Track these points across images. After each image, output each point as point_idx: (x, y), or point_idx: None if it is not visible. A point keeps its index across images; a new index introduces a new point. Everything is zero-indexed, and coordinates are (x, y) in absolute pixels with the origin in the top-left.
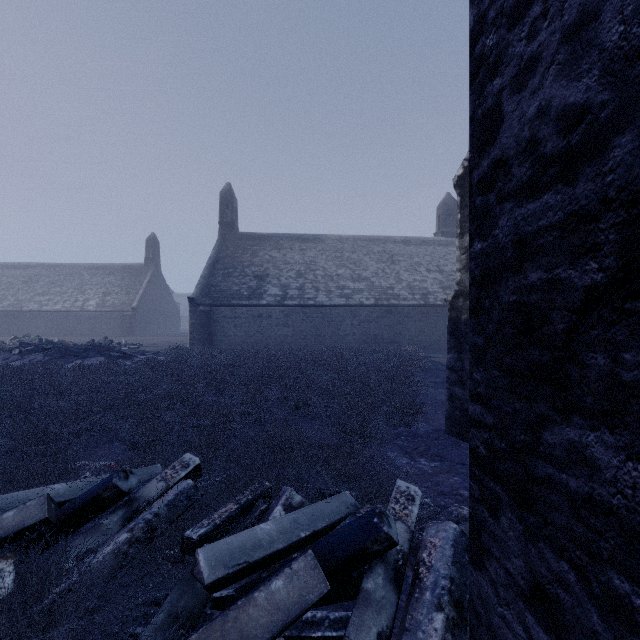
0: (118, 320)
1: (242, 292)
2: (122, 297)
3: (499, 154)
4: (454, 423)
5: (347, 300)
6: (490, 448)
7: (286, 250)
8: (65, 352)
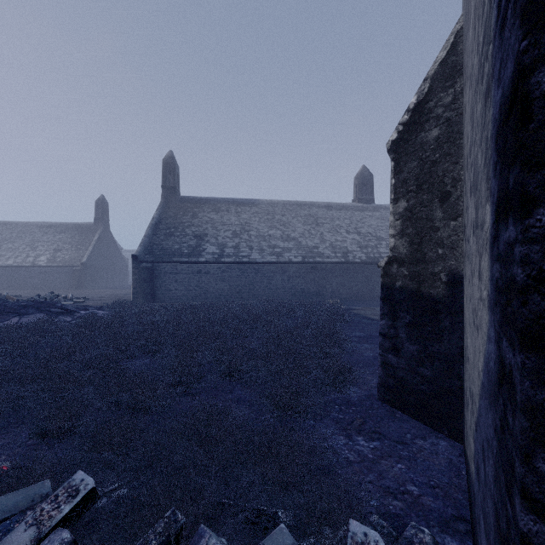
0: (68, 274)
1: (182, 250)
2: (72, 253)
3: None
4: (388, 390)
5: (278, 258)
6: None
7: (223, 212)
8: (3, 309)
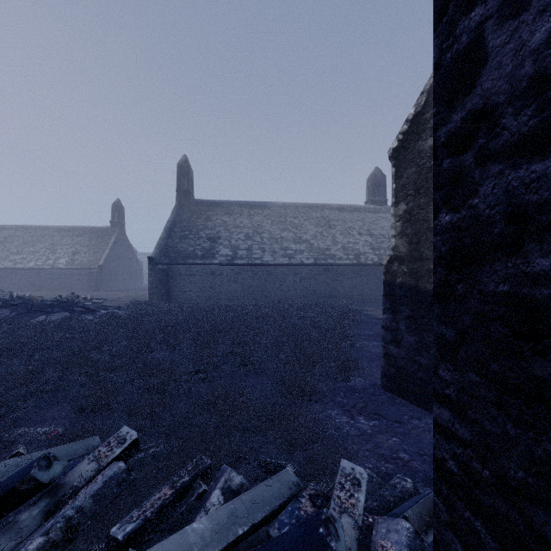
0: (86, 276)
1: (197, 252)
2: (90, 256)
3: (480, 103)
4: (389, 379)
5: (290, 260)
6: (465, 469)
7: (236, 215)
8: (31, 308)
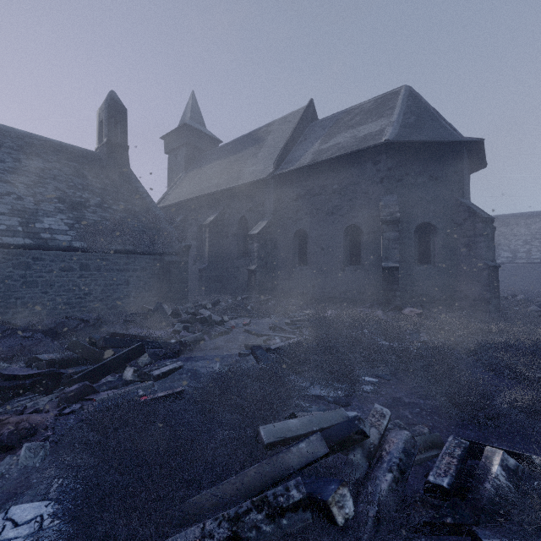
0: None
1: None
2: None
3: None
4: None
5: None
6: None
7: (512, 226)
8: None
